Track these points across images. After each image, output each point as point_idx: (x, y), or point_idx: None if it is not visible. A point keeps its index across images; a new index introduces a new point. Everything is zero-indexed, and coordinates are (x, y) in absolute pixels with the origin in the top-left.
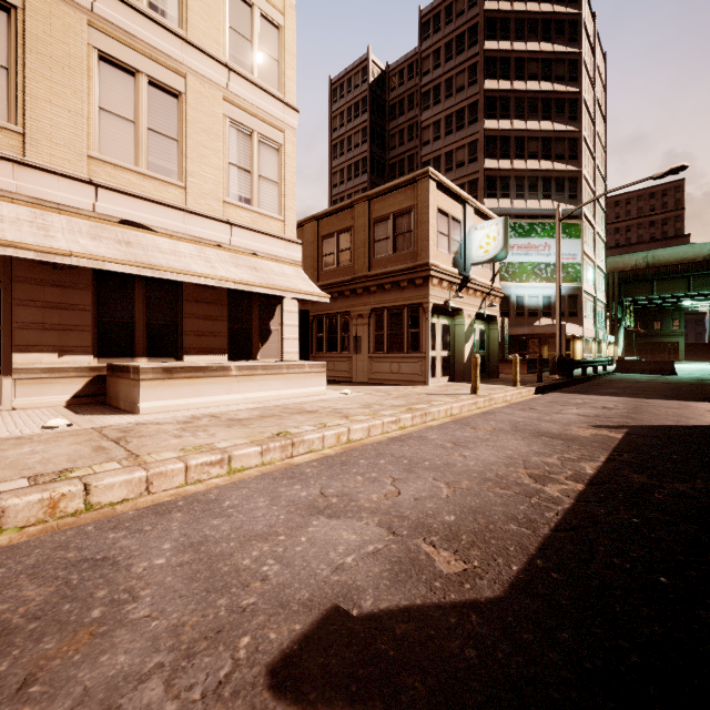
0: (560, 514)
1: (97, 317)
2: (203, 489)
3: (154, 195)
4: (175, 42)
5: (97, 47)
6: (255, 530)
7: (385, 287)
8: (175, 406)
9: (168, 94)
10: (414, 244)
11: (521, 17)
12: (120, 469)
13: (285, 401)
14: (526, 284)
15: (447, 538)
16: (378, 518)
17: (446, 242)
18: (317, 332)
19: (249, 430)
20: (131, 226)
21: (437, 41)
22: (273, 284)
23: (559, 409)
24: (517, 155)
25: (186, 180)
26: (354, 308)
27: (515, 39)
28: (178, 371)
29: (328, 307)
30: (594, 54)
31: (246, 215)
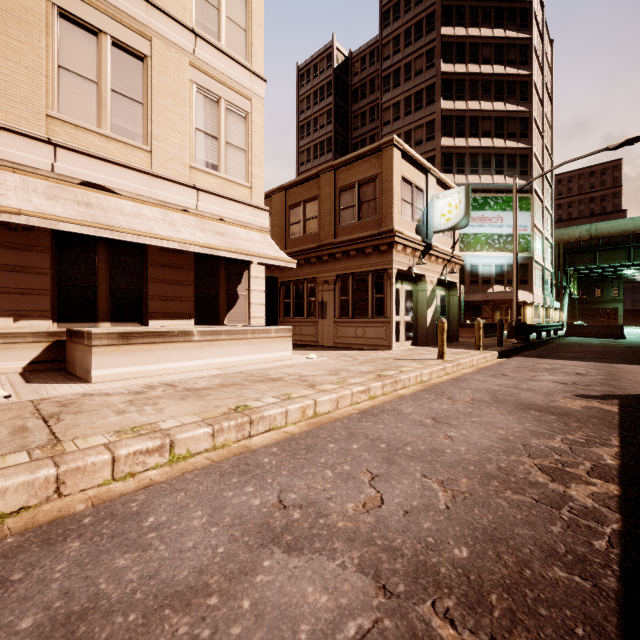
0: (615, 543)
1: (56, 281)
2: (132, 488)
3: (118, 158)
4: (140, 4)
5: (56, 3)
6: (175, 582)
7: (350, 254)
8: (132, 373)
9: (132, 56)
10: (378, 211)
11: (476, 5)
12: (23, 465)
13: (250, 366)
14: (480, 254)
15: (469, 602)
16: (358, 553)
17: (410, 210)
18: (285, 298)
19: (203, 404)
20: (92, 188)
21: (397, 28)
22: (239, 249)
23: (532, 376)
24: (472, 134)
25: (152, 144)
26: (320, 275)
27: (470, 25)
28: (135, 336)
29: (295, 274)
30: (542, 41)
31: (213, 181)
